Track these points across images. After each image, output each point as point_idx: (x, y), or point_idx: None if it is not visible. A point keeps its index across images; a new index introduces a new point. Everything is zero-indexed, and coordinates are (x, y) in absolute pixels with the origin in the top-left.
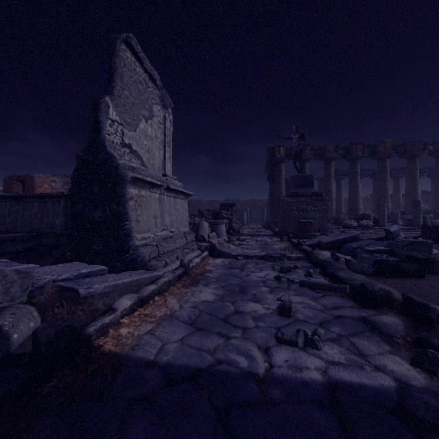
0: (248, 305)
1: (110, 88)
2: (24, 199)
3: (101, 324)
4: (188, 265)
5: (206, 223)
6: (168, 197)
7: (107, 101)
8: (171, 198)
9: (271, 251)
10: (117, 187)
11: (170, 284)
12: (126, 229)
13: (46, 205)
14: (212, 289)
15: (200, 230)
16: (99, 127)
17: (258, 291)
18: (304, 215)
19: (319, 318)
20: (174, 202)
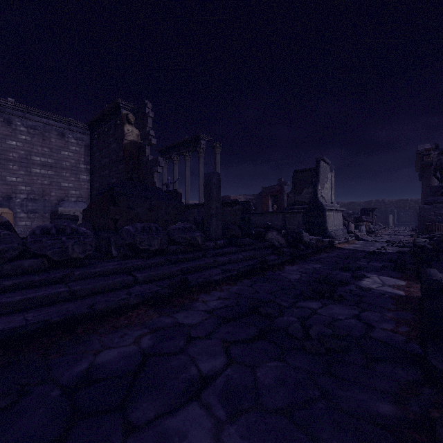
0: (371, 247)
1: (317, 178)
2: (264, 214)
3: (335, 243)
4: (348, 239)
5: (353, 225)
6: (335, 213)
7: (318, 184)
8: (336, 213)
9: (395, 241)
10: (323, 212)
11: (343, 242)
12: (326, 226)
13: (274, 216)
14: (359, 245)
15: (349, 228)
16: (316, 194)
17: (376, 246)
18: (441, 219)
19: (393, 249)
20: (337, 215)
